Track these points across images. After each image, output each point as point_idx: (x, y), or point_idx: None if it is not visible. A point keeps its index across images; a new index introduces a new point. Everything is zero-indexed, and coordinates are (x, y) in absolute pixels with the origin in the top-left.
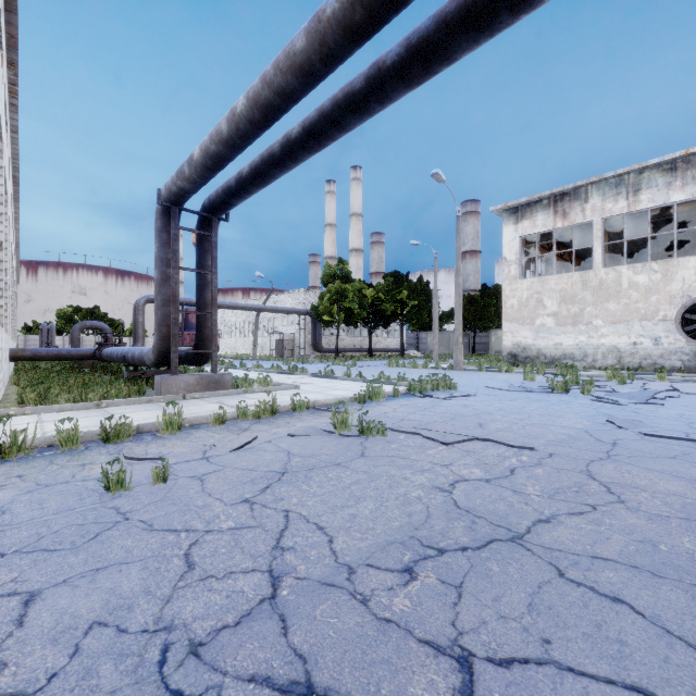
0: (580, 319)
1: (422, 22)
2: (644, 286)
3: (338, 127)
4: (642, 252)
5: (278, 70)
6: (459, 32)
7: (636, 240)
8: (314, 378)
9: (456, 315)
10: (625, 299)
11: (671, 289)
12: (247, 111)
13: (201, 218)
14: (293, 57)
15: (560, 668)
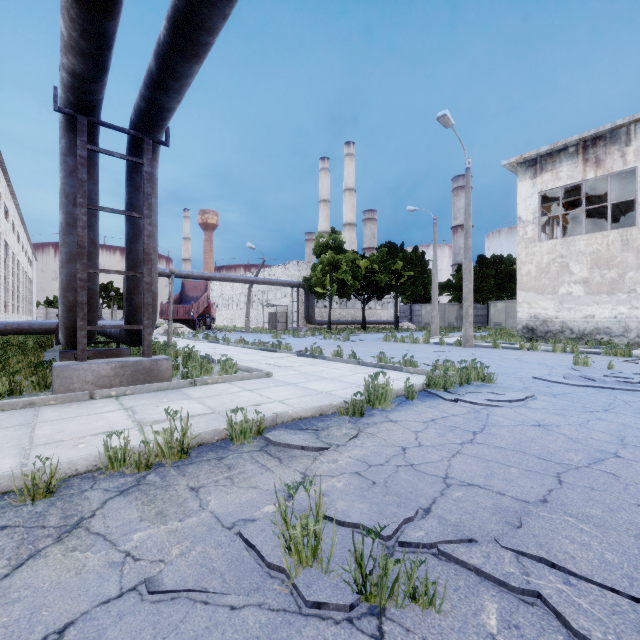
0: (619, 286)
1: None
2: None
3: None
4: None
5: None
6: None
7: None
8: (298, 358)
9: (465, 283)
10: None
11: None
12: None
13: (130, 139)
14: None
15: None
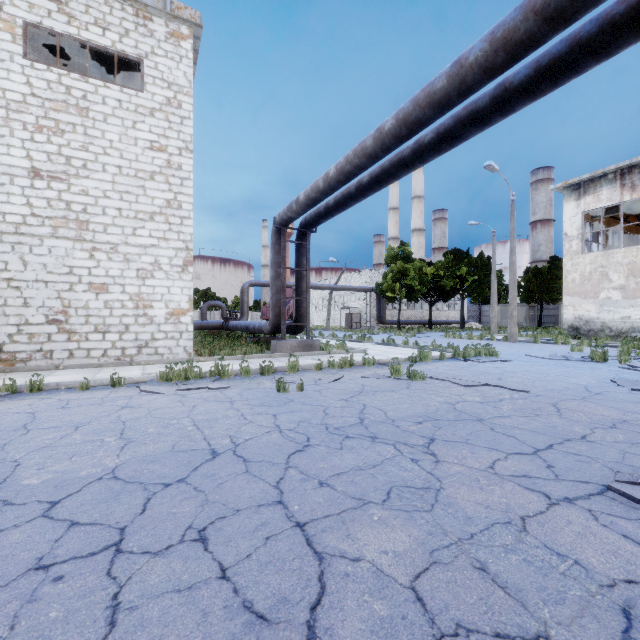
0: None
1: (446, 119)
2: None
3: (394, 177)
4: None
5: (356, 156)
6: (469, 127)
7: None
8: (378, 346)
9: (510, 291)
10: None
11: None
12: (336, 176)
13: (299, 232)
14: (365, 150)
15: (468, 443)
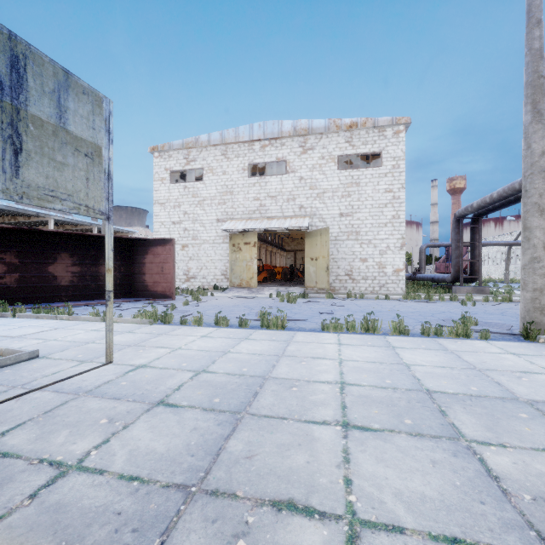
0: None
1: None
2: None
3: None
4: None
5: (509, 190)
6: None
7: None
8: None
9: None
10: None
11: None
12: (497, 197)
13: (473, 219)
14: (514, 188)
15: None
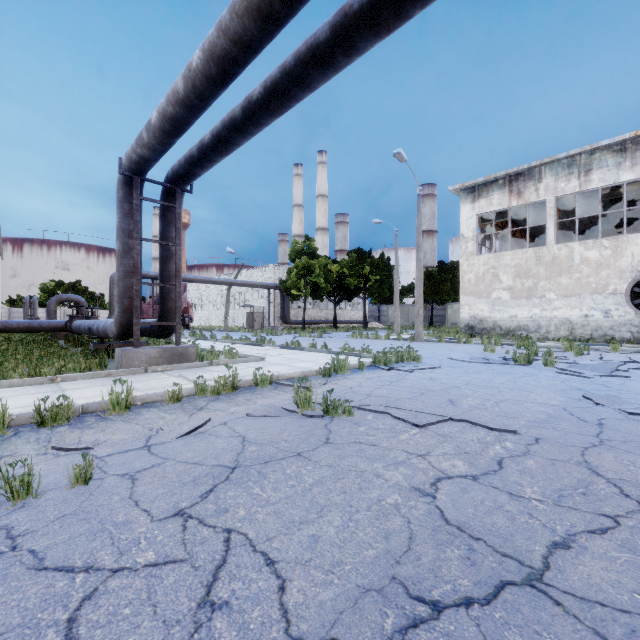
0: (534, 292)
1: None
2: (595, 261)
3: (301, 85)
4: (587, 231)
5: (234, 13)
6: None
7: (583, 220)
8: (281, 350)
9: (417, 289)
10: (577, 274)
11: (621, 264)
12: (203, 65)
13: (165, 189)
14: None
15: None
